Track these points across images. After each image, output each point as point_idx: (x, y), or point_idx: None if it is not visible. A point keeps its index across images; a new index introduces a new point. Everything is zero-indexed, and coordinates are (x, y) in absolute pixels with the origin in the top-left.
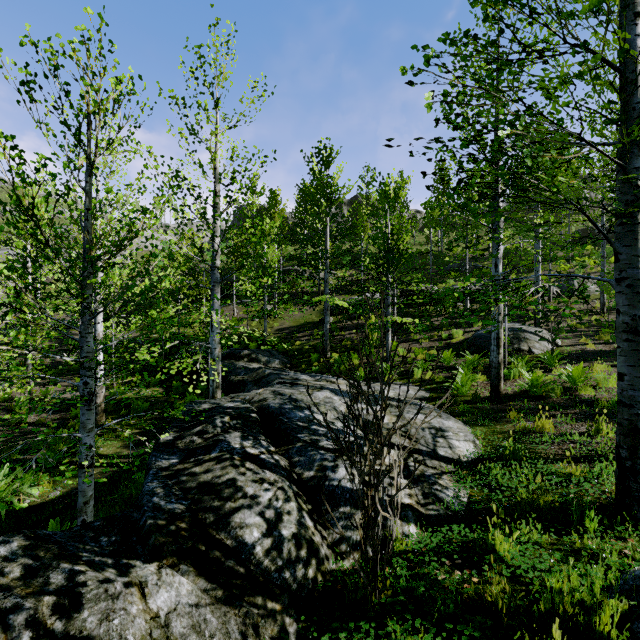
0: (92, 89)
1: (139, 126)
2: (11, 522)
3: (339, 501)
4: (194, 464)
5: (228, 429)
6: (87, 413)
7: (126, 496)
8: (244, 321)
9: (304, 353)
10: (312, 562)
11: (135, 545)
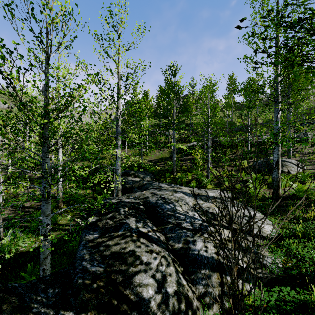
0: (47, 8)
1: (76, 37)
2: (11, 261)
3: (200, 265)
4: (108, 238)
5: (127, 215)
6: (46, 205)
7: (70, 250)
8: (131, 157)
9: (162, 173)
10: (189, 313)
11: (70, 297)
